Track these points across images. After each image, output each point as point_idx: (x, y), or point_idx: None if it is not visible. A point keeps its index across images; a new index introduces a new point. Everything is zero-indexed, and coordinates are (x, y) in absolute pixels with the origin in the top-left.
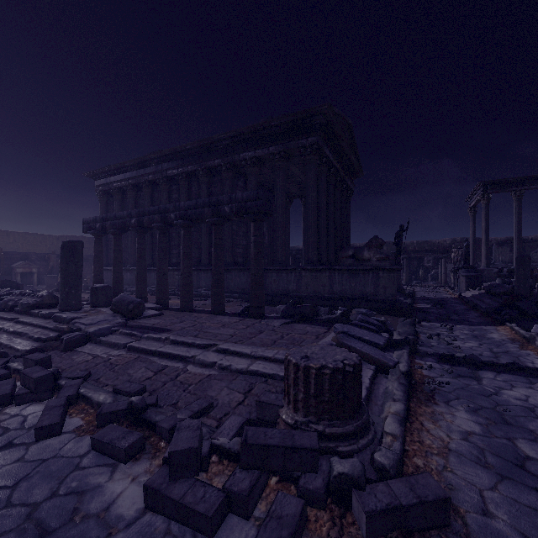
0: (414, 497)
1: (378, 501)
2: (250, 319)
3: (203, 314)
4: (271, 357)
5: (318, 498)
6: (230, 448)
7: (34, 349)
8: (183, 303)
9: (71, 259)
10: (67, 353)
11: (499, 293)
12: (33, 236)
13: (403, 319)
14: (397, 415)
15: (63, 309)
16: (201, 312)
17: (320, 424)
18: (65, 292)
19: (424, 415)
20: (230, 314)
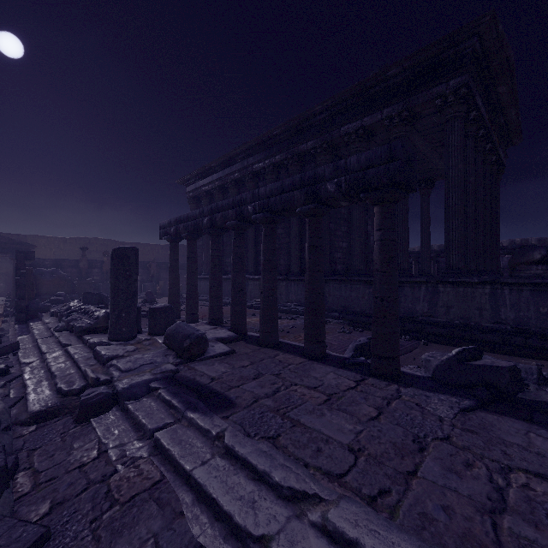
0: None
1: None
2: (374, 382)
3: (291, 357)
4: None
5: None
6: None
7: (41, 412)
8: (264, 334)
9: (122, 272)
10: (77, 428)
11: None
12: (143, 246)
13: None
14: None
15: (112, 338)
16: (289, 350)
17: None
18: (115, 316)
19: None
20: (335, 361)
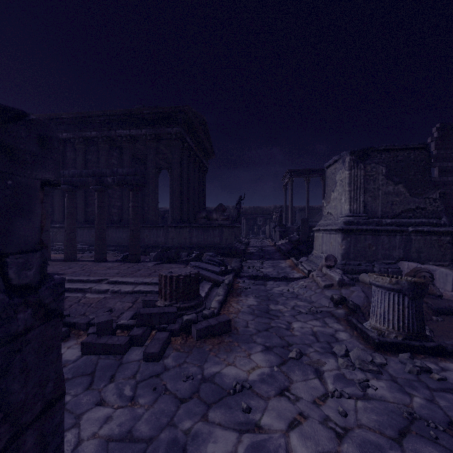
0: (217, 322)
1: (202, 325)
2: (129, 263)
3: (87, 262)
4: (149, 282)
5: (176, 332)
6: (129, 324)
7: None
8: (68, 254)
9: None
10: None
11: (294, 241)
12: None
13: (236, 258)
14: (218, 301)
15: None
16: (85, 261)
17: (178, 304)
18: None
19: (233, 301)
20: (112, 261)
